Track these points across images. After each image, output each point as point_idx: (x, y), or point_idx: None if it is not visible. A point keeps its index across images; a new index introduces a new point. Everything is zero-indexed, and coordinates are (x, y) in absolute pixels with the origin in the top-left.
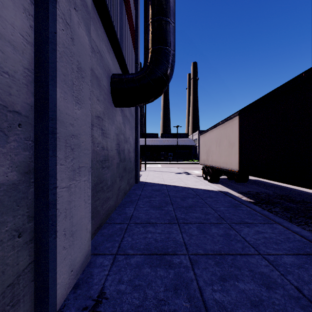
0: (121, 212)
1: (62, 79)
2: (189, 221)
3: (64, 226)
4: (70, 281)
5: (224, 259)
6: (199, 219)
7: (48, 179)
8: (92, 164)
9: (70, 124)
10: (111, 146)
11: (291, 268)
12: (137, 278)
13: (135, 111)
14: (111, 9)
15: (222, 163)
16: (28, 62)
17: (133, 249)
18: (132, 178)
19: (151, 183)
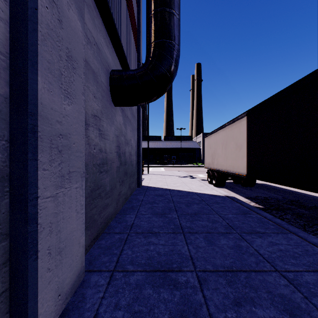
0: (121, 220)
1: (45, 67)
2: (195, 230)
3: (49, 243)
4: (57, 307)
5: (237, 277)
6: (206, 228)
7: (27, 188)
8: (88, 168)
9: (57, 121)
10: (111, 148)
11: (315, 289)
12: (136, 301)
13: (137, 112)
14: (110, 0)
15: (228, 166)
16: (1, 43)
17: (133, 264)
18: (134, 182)
19: (154, 187)
